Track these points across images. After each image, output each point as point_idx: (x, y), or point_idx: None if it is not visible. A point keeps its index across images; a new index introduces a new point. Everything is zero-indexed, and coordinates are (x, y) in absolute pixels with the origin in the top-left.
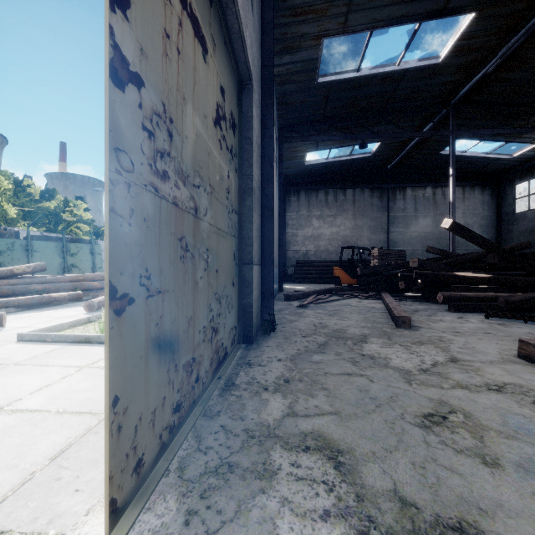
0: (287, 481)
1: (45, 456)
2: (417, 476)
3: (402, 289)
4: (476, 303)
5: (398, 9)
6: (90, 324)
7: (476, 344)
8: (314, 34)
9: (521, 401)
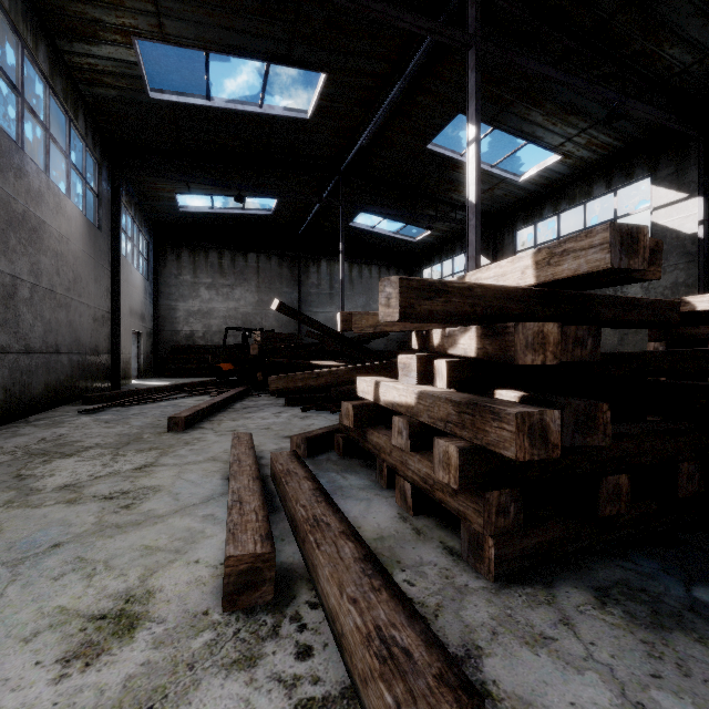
0: None
1: None
2: None
3: None
4: (313, 394)
5: (231, 36)
6: None
7: (220, 444)
8: (117, 26)
9: (110, 507)
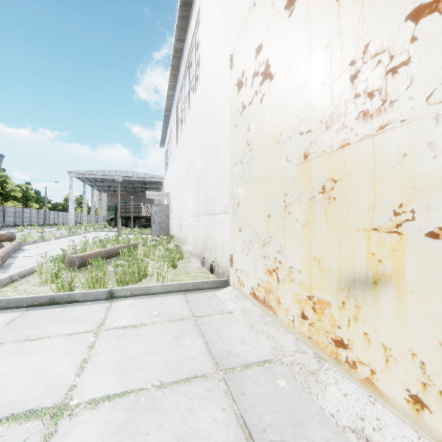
0: None
1: (236, 439)
2: None
3: None
4: None
5: None
6: (16, 284)
7: None
8: None
9: None
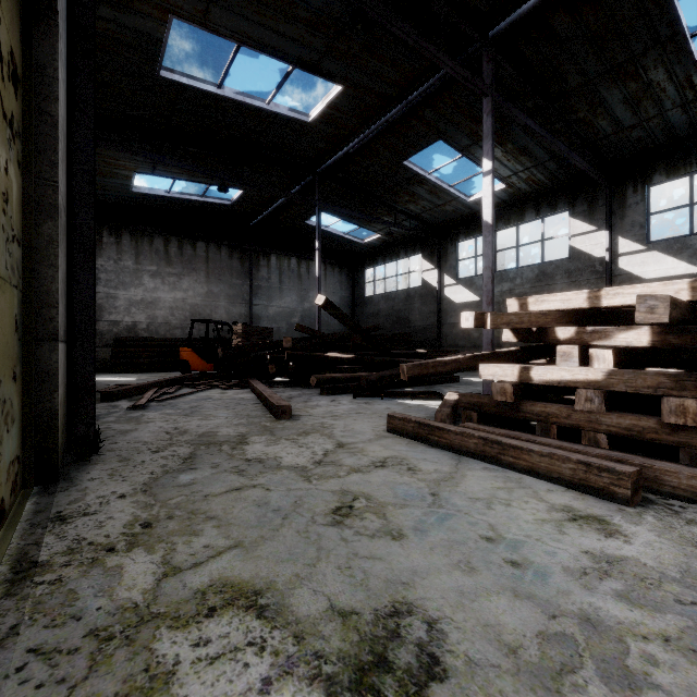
0: (197, 674)
1: None
2: (347, 579)
3: (271, 374)
4: (344, 384)
5: (271, 37)
6: None
7: (354, 425)
8: (158, 2)
9: (400, 471)
